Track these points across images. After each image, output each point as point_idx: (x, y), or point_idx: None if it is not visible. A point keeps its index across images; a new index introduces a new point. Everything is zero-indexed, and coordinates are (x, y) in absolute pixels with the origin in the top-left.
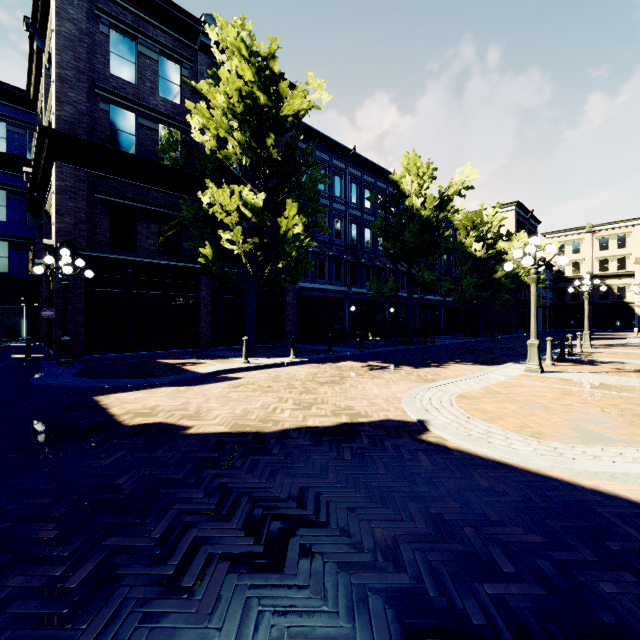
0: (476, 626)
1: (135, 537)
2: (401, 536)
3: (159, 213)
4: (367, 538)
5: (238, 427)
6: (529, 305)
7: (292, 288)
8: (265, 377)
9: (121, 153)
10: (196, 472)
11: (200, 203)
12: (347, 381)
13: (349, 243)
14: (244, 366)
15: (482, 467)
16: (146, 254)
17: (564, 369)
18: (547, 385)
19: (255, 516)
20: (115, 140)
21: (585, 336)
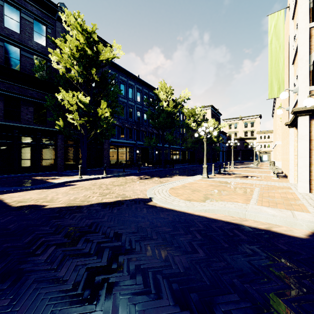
0: (136, 251)
1: (17, 243)
2: (124, 233)
3: (34, 101)
4: (111, 234)
5: (70, 204)
6: (216, 150)
7: (107, 141)
8: (89, 184)
9: (11, 69)
10: (47, 221)
11: (57, 98)
12: (127, 184)
13: (136, 120)
14: (79, 179)
15: (165, 211)
16: (26, 122)
17: (217, 177)
18: (206, 183)
19: (70, 232)
20: (7, 62)
21: (232, 163)
